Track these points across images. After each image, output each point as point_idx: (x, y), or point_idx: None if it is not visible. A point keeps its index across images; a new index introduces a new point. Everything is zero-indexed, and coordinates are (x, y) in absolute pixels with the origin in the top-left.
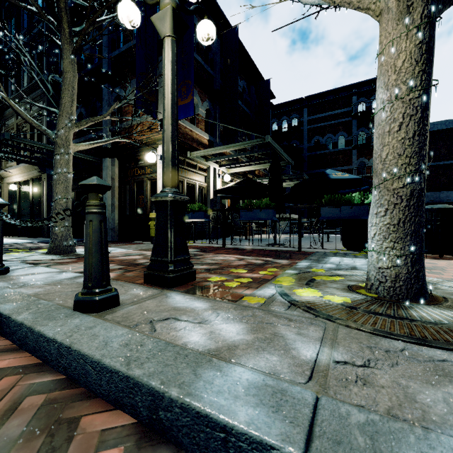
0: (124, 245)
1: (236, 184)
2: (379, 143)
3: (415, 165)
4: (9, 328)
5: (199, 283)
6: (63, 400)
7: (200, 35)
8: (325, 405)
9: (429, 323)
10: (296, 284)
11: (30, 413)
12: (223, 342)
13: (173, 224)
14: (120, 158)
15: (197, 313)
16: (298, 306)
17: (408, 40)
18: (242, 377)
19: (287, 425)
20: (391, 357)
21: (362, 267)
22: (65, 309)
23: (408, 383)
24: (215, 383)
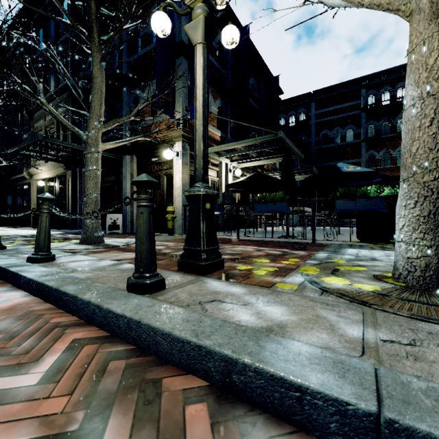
0: None
1: (248, 178)
2: (409, 138)
3: None
4: (76, 306)
5: (228, 271)
6: (140, 365)
7: (225, 39)
8: (386, 374)
9: None
10: (322, 273)
11: (117, 374)
12: (272, 321)
13: (204, 216)
14: (139, 156)
15: (238, 297)
16: (330, 292)
17: None
18: (301, 349)
19: (356, 387)
20: (434, 338)
21: (382, 259)
22: (120, 291)
23: None
24: (279, 353)
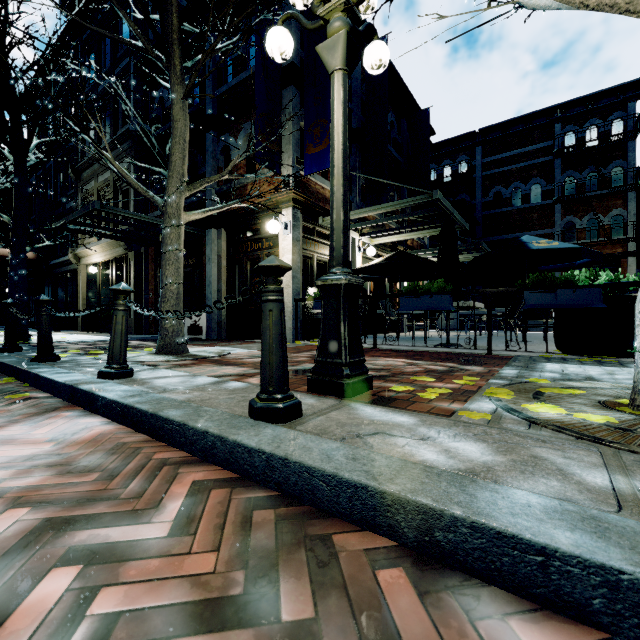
0: (238, 344)
1: (386, 260)
2: None
3: None
4: (185, 438)
5: (379, 393)
6: (295, 517)
7: (369, 61)
8: None
9: None
10: (520, 398)
11: (268, 527)
12: (471, 463)
13: (346, 314)
14: (229, 229)
15: (409, 429)
16: (542, 424)
17: None
18: (530, 500)
19: (627, 551)
20: None
21: (604, 378)
22: (243, 418)
23: None
24: (500, 504)
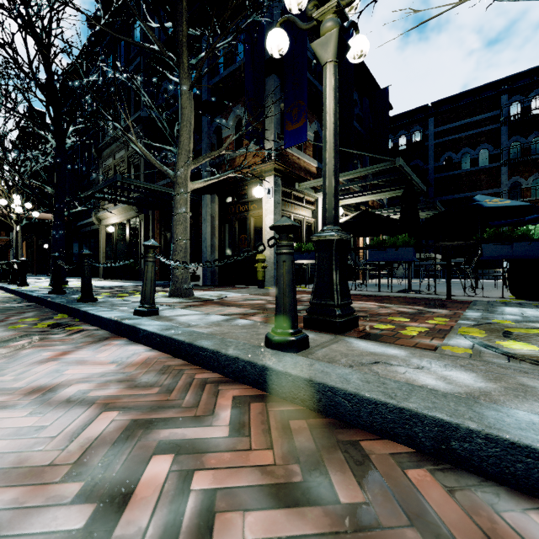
0: (229, 289)
1: (353, 218)
2: None
3: None
4: (218, 362)
5: (365, 330)
6: (323, 426)
7: (352, 53)
8: None
9: None
10: (492, 336)
11: (305, 433)
12: (468, 388)
13: (338, 264)
14: (220, 194)
15: (403, 359)
16: (520, 358)
17: None
18: (532, 419)
19: None
20: None
21: None
22: (262, 348)
23: None
24: (507, 421)
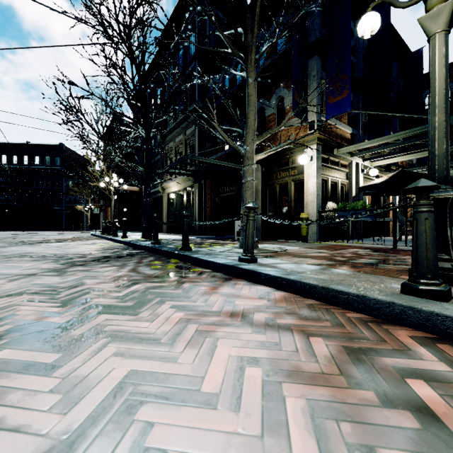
0: (276, 243)
1: (392, 178)
2: None
3: None
4: (364, 305)
5: None
6: None
7: None
8: None
9: None
10: None
11: None
12: None
13: (452, 221)
14: (263, 164)
15: None
16: None
17: None
18: None
19: None
20: None
21: None
22: (405, 295)
23: None
24: None
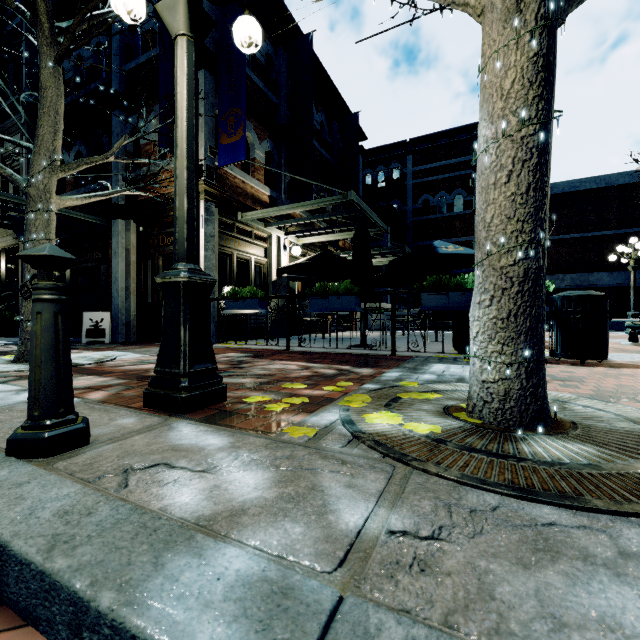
0: (141, 347)
1: (309, 260)
2: (483, 200)
3: (530, 234)
4: None
5: (231, 406)
6: None
7: (238, 37)
8: (347, 614)
9: (544, 464)
10: (371, 406)
11: None
12: (226, 504)
13: (188, 317)
14: (138, 220)
15: (205, 455)
16: (362, 440)
17: (518, 51)
18: (231, 566)
19: None
20: (475, 520)
21: None
22: None
23: (488, 566)
24: (182, 579)
